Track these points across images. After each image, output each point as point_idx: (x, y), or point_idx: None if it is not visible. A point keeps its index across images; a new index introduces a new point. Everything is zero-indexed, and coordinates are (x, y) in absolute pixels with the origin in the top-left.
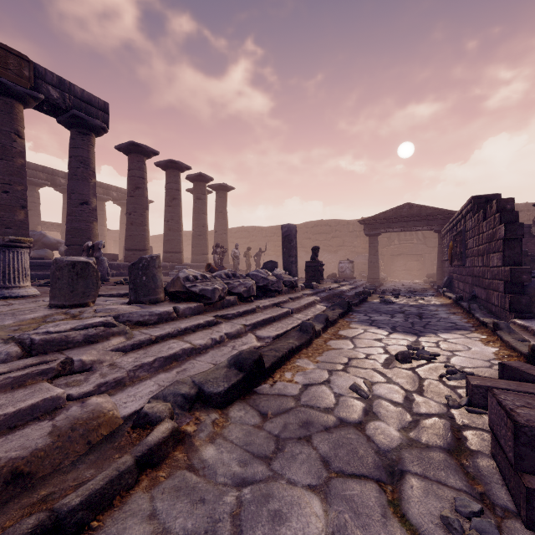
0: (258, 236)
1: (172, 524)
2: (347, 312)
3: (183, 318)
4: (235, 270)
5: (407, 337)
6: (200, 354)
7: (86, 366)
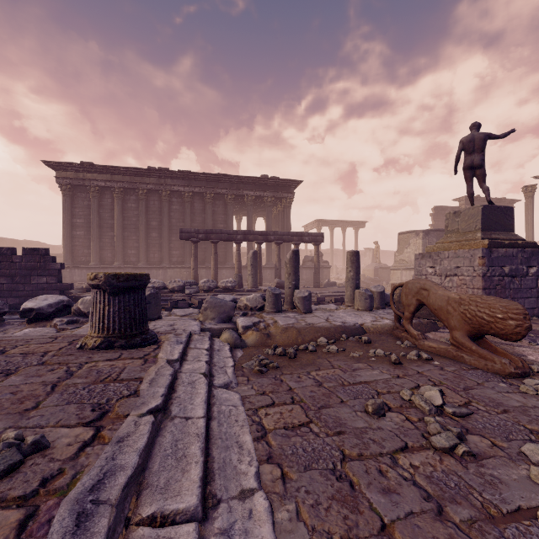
0: None
1: None
2: None
3: None
4: None
5: None
6: None
7: None
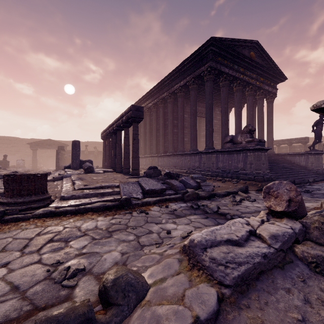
0: None
1: None
2: None
3: None
4: None
5: None
6: None
7: None
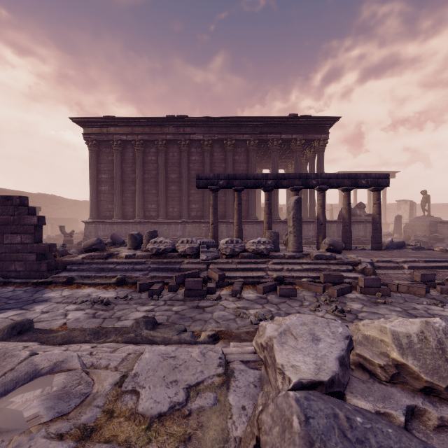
0: None
1: (237, 326)
2: None
3: None
4: None
5: (46, 304)
6: None
7: None
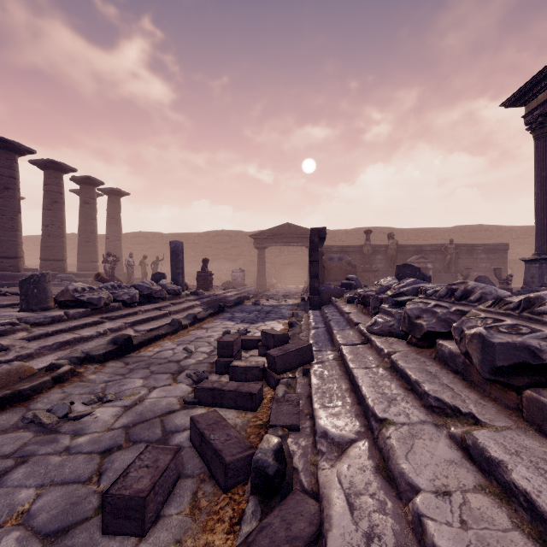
0: (158, 243)
1: (74, 393)
2: (219, 312)
3: (73, 320)
4: (129, 279)
5: (245, 325)
6: (87, 341)
7: (4, 347)
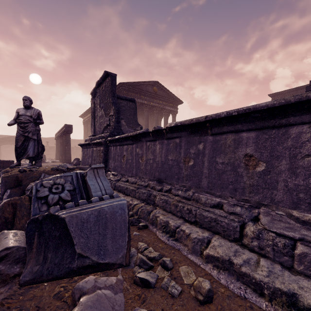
0: None
1: None
2: None
3: None
4: None
5: None
6: None
7: None
